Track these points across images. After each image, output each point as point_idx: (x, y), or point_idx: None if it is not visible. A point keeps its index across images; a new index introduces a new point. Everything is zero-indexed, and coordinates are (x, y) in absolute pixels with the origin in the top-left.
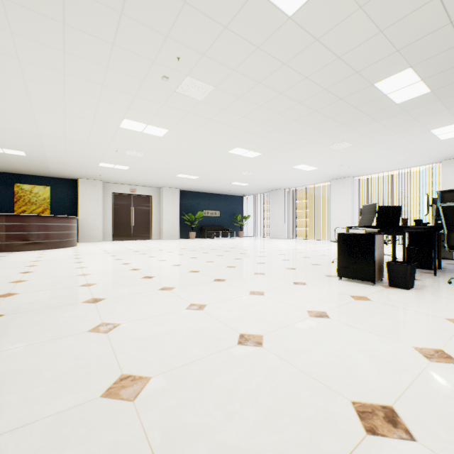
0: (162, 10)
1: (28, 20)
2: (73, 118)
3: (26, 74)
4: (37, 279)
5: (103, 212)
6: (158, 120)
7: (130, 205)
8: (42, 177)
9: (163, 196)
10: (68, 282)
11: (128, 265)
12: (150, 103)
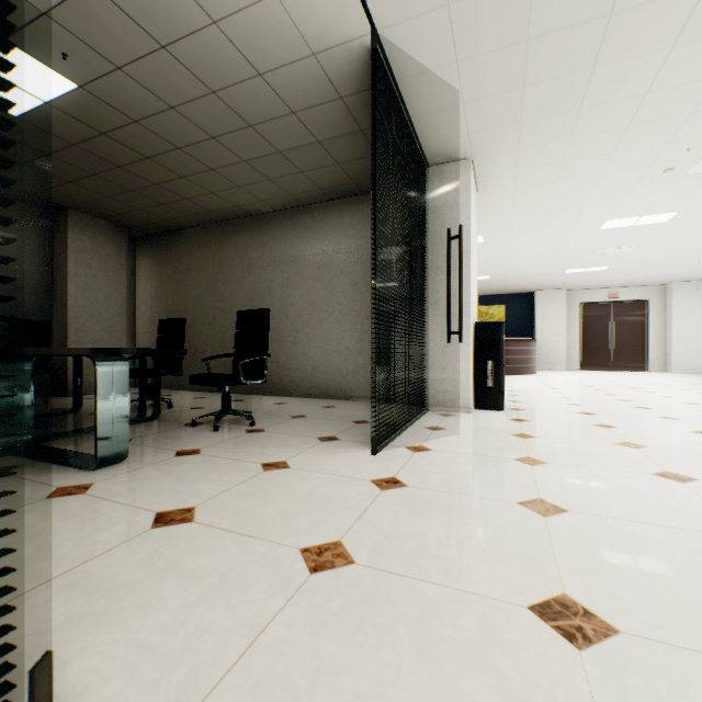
0: (661, 130)
1: (528, 190)
2: (545, 237)
3: (514, 220)
4: (524, 395)
5: (566, 331)
6: (658, 208)
7: (607, 318)
8: (496, 296)
9: (671, 297)
10: (554, 401)
11: (612, 396)
12: (644, 197)
